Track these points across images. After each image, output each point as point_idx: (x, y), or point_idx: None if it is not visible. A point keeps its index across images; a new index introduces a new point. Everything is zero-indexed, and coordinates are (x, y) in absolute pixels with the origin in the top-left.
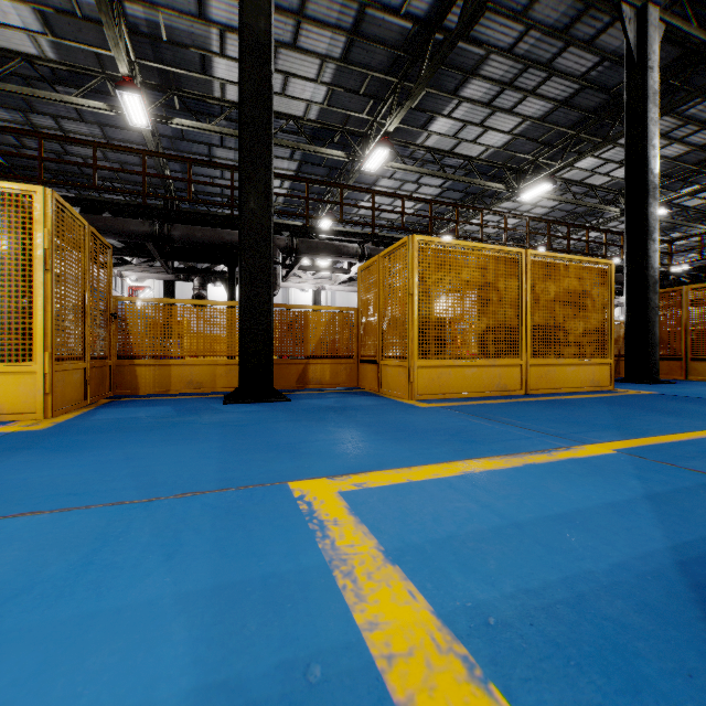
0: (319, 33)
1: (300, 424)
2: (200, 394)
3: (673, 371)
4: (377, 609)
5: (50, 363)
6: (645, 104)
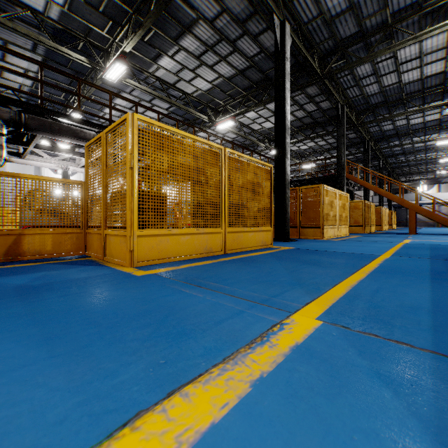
0: None
1: None
2: None
3: (294, 233)
4: None
5: None
6: (285, 78)
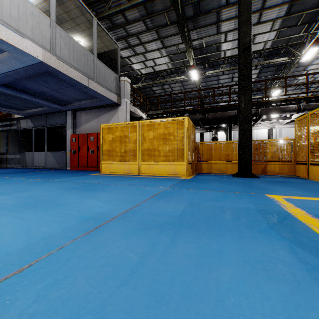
0: (272, 11)
1: (266, 184)
2: (222, 174)
3: None
4: (291, 210)
5: (187, 162)
6: None
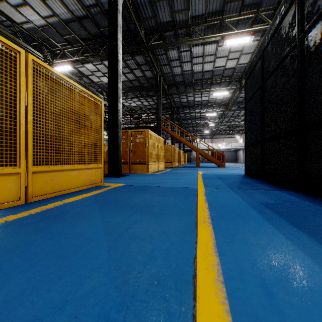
0: None
1: None
2: None
3: (126, 169)
4: None
5: None
6: (117, 28)
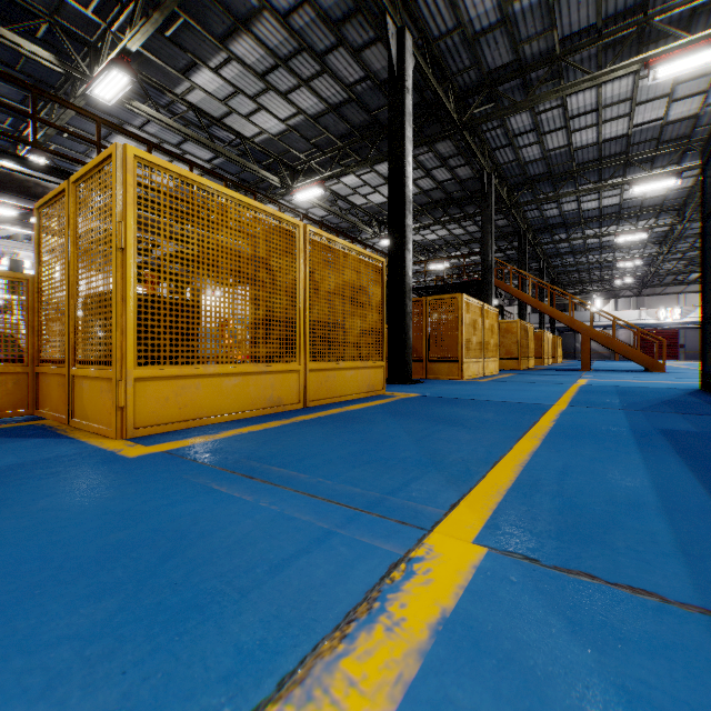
0: None
1: None
2: None
3: (418, 371)
4: None
5: None
6: (404, 120)
